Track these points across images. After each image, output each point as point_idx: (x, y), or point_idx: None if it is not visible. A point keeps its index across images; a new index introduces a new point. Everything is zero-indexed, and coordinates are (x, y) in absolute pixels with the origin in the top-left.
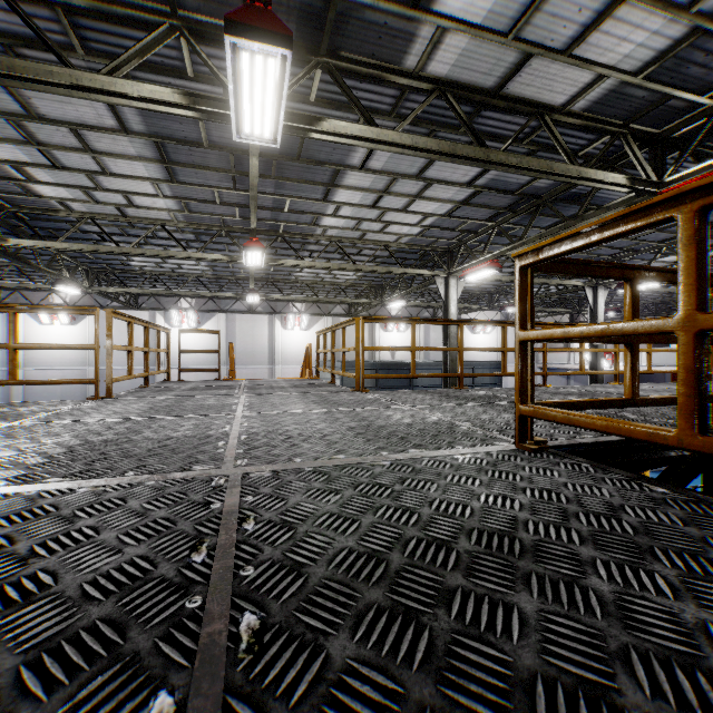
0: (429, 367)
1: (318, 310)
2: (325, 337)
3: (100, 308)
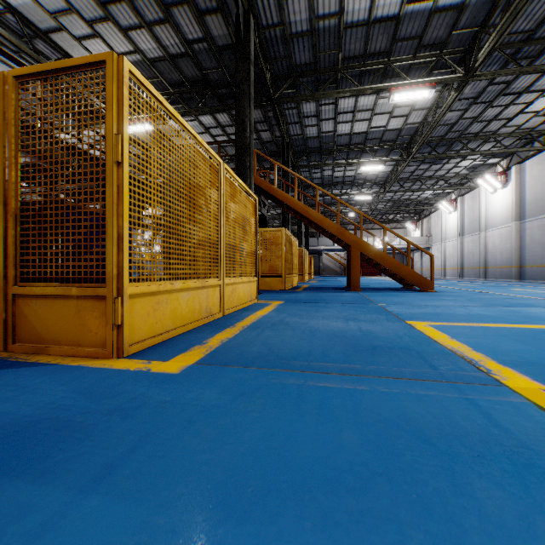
0: None
1: None
2: None
3: None
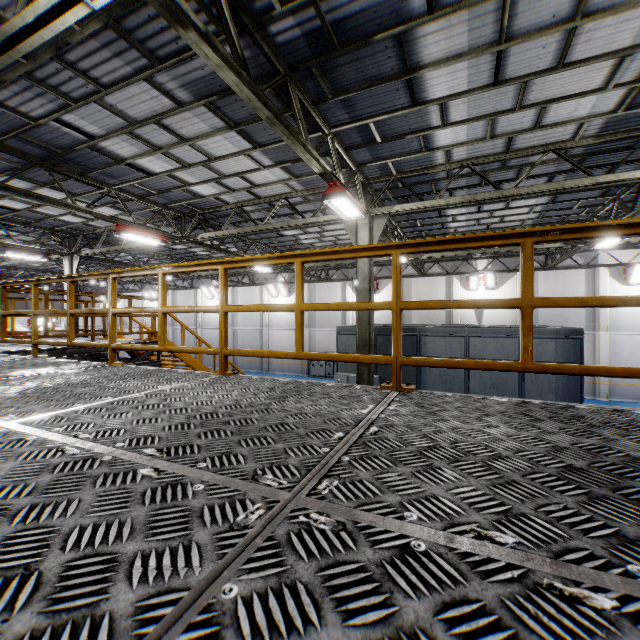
0: (444, 333)
1: (387, 272)
2: (130, 302)
3: (235, 286)
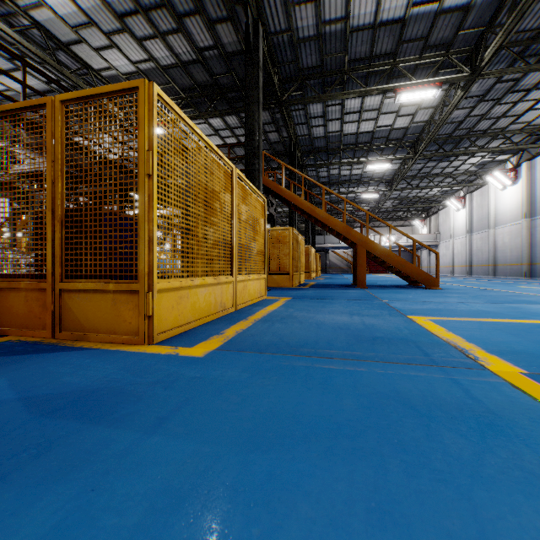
0: None
1: None
2: None
3: None
